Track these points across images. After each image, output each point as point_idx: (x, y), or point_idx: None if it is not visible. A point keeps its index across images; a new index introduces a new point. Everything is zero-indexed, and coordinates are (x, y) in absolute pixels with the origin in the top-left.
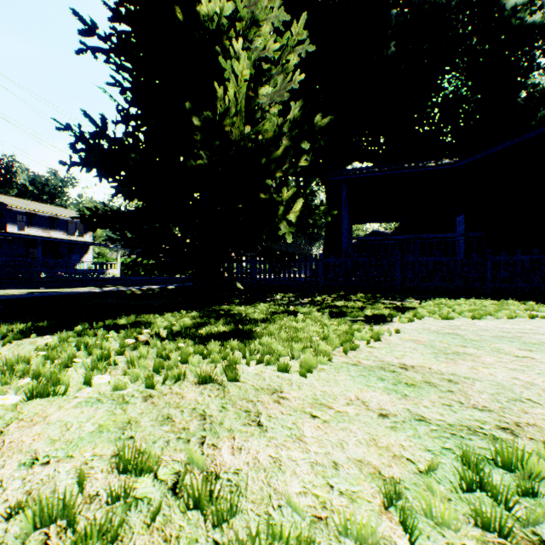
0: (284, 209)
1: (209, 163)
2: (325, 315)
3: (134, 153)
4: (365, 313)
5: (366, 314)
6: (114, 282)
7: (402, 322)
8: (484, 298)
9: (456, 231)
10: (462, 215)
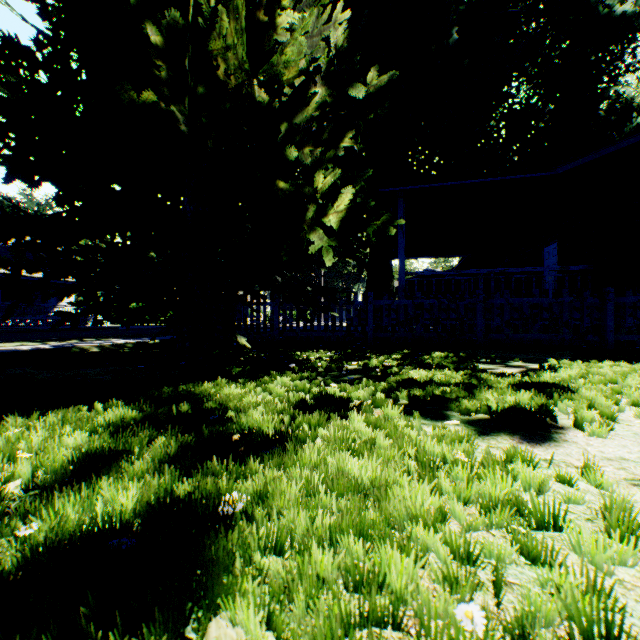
0: (320, 208)
1: (190, 133)
2: (416, 418)
3: (13, 76)
4: (488, 404)
5: (497, 409)
6: (88, 333)
7: (594, 434)
8: (629, 359)
9: (544, 265)
10: (553, 243)
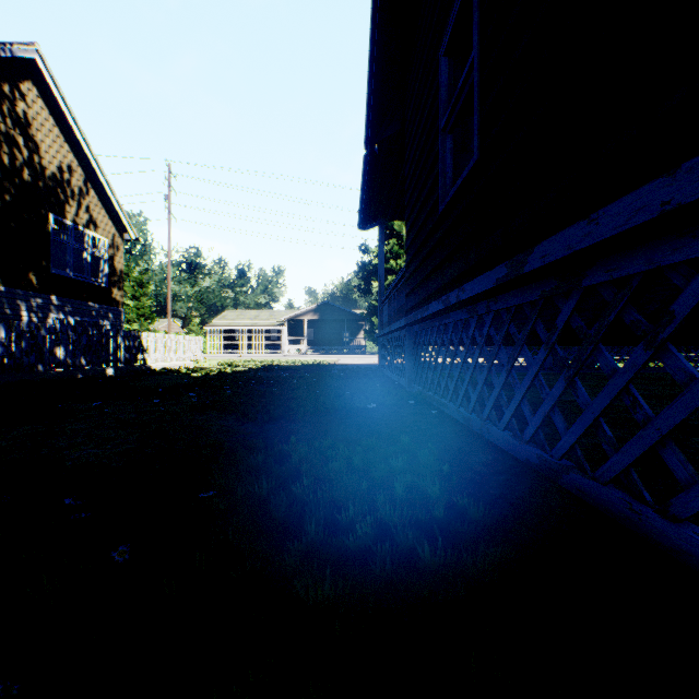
0: None
1: None
2: None
3: None
4: None
5: None
6: None
7: None
8: None
9: None
10: None
